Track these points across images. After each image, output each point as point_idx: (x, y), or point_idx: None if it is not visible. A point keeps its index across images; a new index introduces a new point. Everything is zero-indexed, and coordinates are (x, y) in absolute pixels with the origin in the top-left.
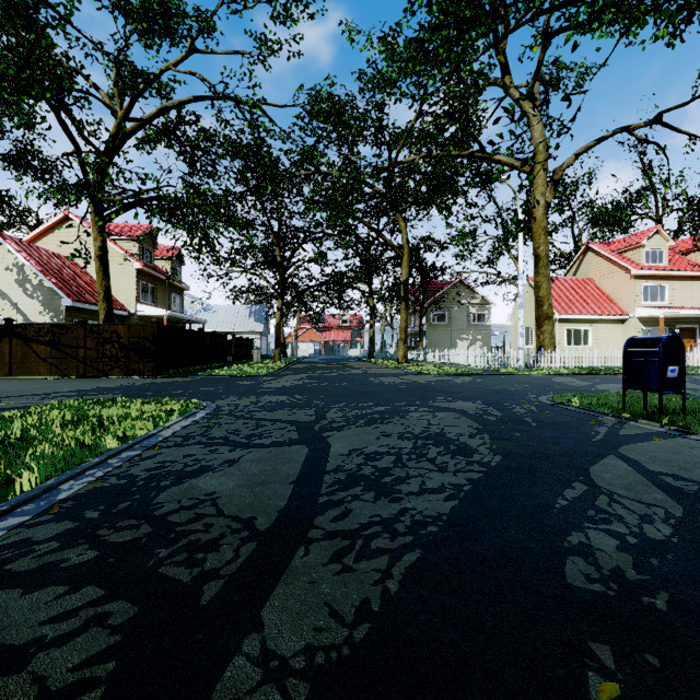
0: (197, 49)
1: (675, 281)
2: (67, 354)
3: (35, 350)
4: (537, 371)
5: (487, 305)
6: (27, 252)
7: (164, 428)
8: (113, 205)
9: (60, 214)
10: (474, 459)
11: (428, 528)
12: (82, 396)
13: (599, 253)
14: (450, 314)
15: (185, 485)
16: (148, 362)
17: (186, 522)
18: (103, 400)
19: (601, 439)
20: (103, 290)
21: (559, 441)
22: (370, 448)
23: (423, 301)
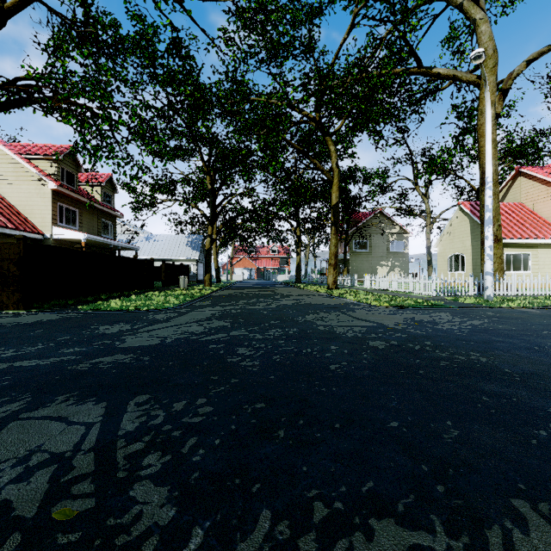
0: None
1: None
2: None
3: None
4: (513, 302)
5: (405, 234)
6: None
7: None
8: None
9: None
10: None
11: None
12: None
13: (533, 176)
14: (370, 242)
15: None
16: (13, 292)
17: None
18: None
19: None
20: None
21: None
22: None
23: (348, 229)
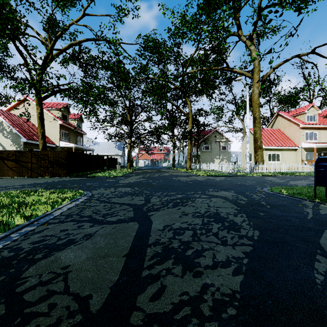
0: (87, 13)
1: (321, 130)
2: (22, 166)
3: (6, 164)
4: (256, 174)
5: (229, 142)
6: (5, 115)
7: (57, 209)
8: (45, 91)
9: (22, 97)
10: (242, 234)
11: (228, 311)
12: (19, 189)
13: (284, 116)
14: (211, 146)
15: (51, 257)
16: (63, 170)
17: (36, 301)
18: (30, 191)
19: (312, 217)
20: (41, 134)
21: (288, 219)
22: (176, 225)
23: (198, 140)
